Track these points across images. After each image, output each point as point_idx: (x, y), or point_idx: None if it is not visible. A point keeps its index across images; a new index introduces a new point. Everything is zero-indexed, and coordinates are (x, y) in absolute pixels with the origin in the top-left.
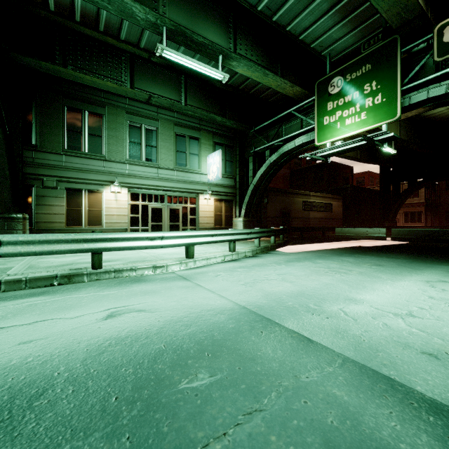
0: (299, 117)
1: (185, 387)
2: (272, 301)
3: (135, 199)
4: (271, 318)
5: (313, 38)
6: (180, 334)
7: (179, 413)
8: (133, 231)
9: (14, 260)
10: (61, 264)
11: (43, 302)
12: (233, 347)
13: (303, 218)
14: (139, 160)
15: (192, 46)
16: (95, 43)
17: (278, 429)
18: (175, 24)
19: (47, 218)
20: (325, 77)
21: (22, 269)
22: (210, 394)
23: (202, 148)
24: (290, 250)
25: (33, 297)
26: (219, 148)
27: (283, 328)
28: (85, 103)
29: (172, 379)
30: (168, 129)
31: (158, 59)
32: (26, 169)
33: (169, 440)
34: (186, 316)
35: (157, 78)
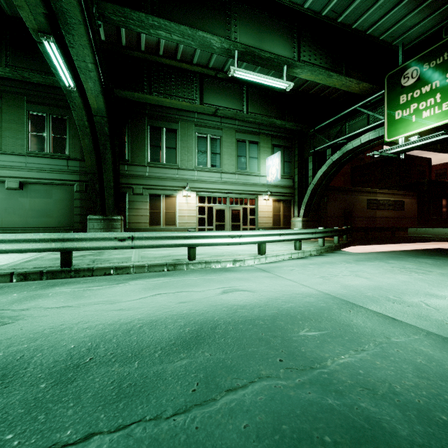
0: (365, 113)
1: (304, 334)
2: (352, 291)
3: (201, 202)
4: (355, 303)
5: (382, 30)
6: (284, 306)
7: (307, 345)
8: (200, 230)
9: (126, 252)
10: (162, 256)
11: (170, 280)
12: (330, 317)
13: (368, 217)
14: (206, 166)
15: (259, 62)
16: (173, 70)
17: (380, 359)
18: (245, 46)
19: (136, 219)
20: (397, 69)
21: (139, 258)
22: (324, 339)
23: (261, 151)
24: (356, 251)
25: (160, 277)
26: (277, 150)
27: (368, 310)
28: (163, 121)
29: (293, 330)
30: (230, 136)
31: (224, 75)
32: (121, 180)
33: (308, 355)
34: (282, 296)
35: (222, 92)
